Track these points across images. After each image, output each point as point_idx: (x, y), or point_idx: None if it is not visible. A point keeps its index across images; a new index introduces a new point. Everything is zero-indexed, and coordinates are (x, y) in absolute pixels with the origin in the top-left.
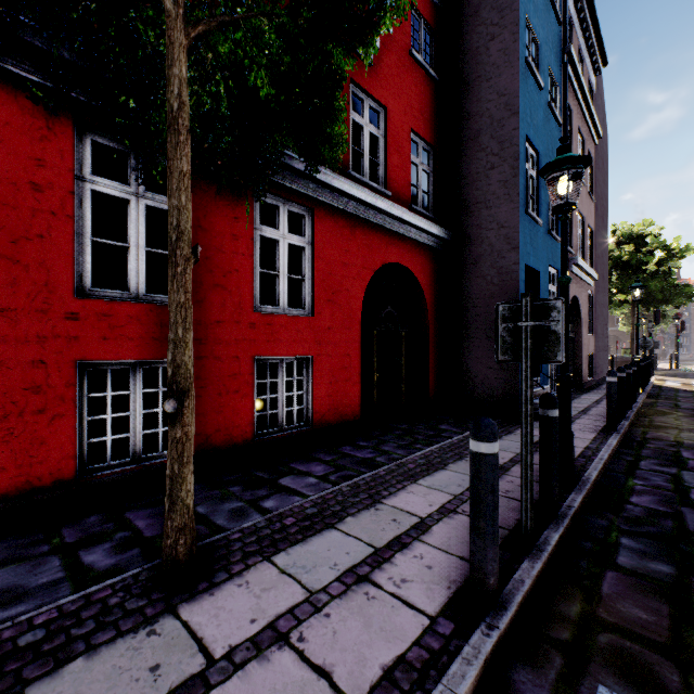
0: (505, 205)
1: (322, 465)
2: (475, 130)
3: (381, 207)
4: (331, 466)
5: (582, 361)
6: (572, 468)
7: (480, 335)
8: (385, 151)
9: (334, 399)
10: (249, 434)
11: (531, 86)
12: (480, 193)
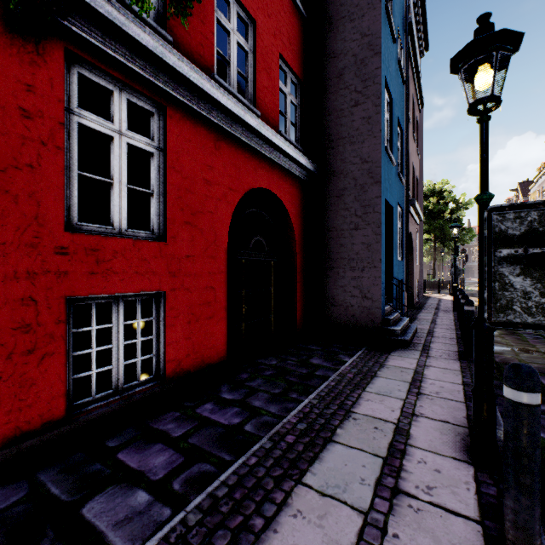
0: (368, 141)
1: (167, 452)
2: (340, 68)
3: (249, 123)
4: (179, 453)
5: (414, 286)
6: (495, 439)
7: (345, 265)
8: (254, 67)
9: (194, 341)
10: (57, 411)
11: (388, 34)
12: (345, 129)
